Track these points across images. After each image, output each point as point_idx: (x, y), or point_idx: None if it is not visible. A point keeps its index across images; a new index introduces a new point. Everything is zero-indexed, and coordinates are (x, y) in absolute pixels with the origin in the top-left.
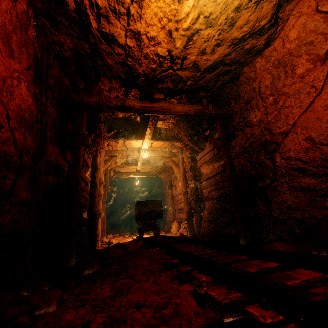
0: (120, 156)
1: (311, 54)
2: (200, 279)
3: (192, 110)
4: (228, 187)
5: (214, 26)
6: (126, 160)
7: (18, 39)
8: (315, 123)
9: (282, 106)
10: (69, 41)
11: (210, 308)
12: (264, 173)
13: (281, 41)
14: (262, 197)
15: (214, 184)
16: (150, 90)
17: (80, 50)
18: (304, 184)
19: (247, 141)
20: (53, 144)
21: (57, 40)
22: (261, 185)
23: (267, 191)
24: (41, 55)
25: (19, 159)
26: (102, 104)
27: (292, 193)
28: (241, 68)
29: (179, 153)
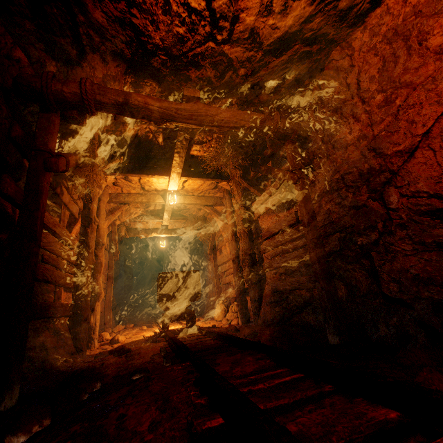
0: (134, 202)
1: None
2: None
3: (248, 121)
4: (304, 248)
5: None
6: (146, 211)
7: None
8: None
9: (401, 106)
10: None
11: None
12: (366, 224)
13: None
14: (362, 262)
15: (281, 244)
16: (177, 84)
17: None
18: None
19: (337, 173)
20: None
21: None
22: (361, 243)
23: (372, 253)
24: None
25: None
26: (86, 97)
27: (421, 256)
28: (328, 51)
29: (225, 199)
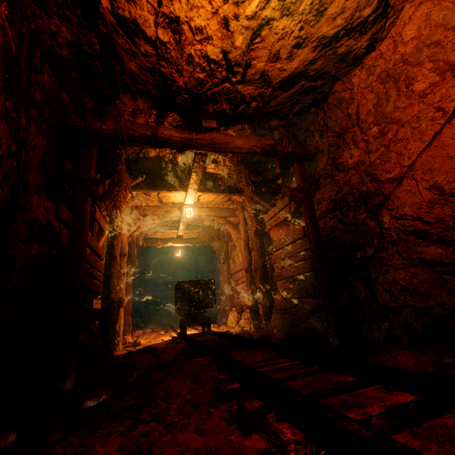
0: (152, 214)
1: (438, 61)
2: (283, 435)
3: (259, 147)
4: (311, 260)
5: (294, 15)
6: (162, 221)
7: None
8: (445, 164)
9: (392, 139)
10: (66, 30)
11: None
12: (364, 240)
13: (391, 42)
14: (361, 274)
15: (290, 255)
16: (197, 115)
17: (85, 47)
18: (426, 255)
19: (339, 193)
20: (40, 194)
21: (45, 27)
22: (359, 257)
23: (369, 266)
24: (17, 49)
25: None
26: (121, 133)
27: (408, 269)
28: (331, 84)
29: (238, 211)
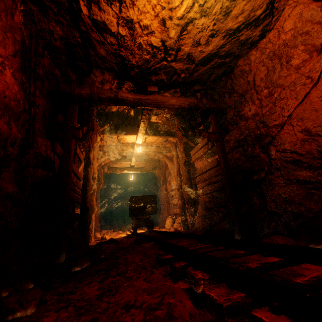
0: (113, 151)
1: (307, 44)
2: (196, 276)
3: (187, 104)
4: (222, 182)
5: (209, 16)
6: (120, 156)
7: (3, 22)
8: (312, 115)
9: (277, 98)
10: (59, 29)
11: (209, 310)
12: (258, 167)
13: (276, 32)
14: (256, 190)
15: (208, 178)
16: (144, 83)
17: (71, 40)
18: (300, 177)
19: (242, 135)
20: (42, 137)
21: (46, 28)
22: (255, 178)
23: (262, 185)
24: (29, 43)
25: (3, 149)
26: (94, 96)
27: (288, 187)
28: (236, 61)
29: (173, 148)
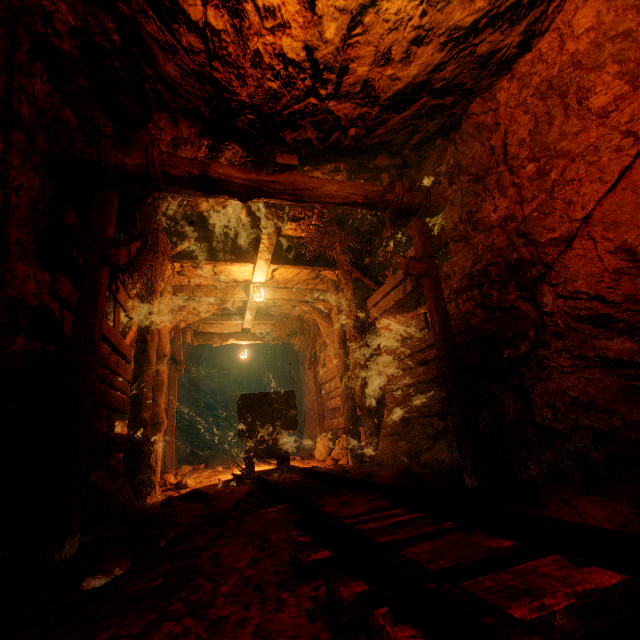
0: (205, 298)
1: (627, 61)
2: None
3: (361, 195)
4: (436, 363)
5: None
6: (221, 308)
7: None
8: (638, 215)
9: (557, 181)
10: (67, 10)
11: None
12: (515, 331)
13: (556, 37)
14: (510, 381)
15: (405, 356)
16: (268, 148)
17: (97, 37)
18: (608, 352)
19: (478, 263)
20: (28, 261)
21: (34, 4)
22: (508, 356)
23: (522, 370)
24: None
25: None
26: (153, 170)
27: (581, 374)
28: (466, 103)
29: (330, 293)
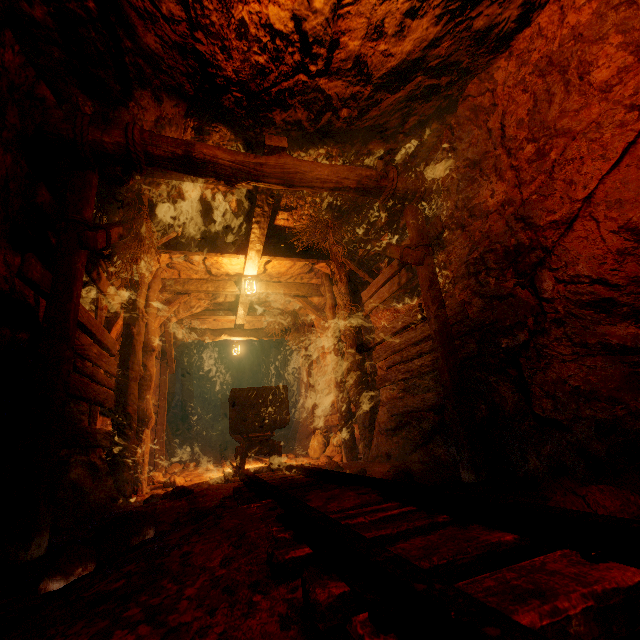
0: (196, 291)
1: (632, 30)
2: None
3: (354, 179)
4: (431, 355)
5: None
6: (213, 303)
7: None
8: None
9: (557, 161)
10: None
11: None
12: (513, 320)
13: (556, 10)
14: (508, 372)
15: (400, 348)
16: (257, 129)
17: (71, 4)
18: (611, 338)
19: (474, 250)
20: None
21: None
22: (506, 346)
23: (520, 360)
24: None
25: None
26: (134, 149)
27: (582, 362)
28: (462, 84)
29: (325, 287)
